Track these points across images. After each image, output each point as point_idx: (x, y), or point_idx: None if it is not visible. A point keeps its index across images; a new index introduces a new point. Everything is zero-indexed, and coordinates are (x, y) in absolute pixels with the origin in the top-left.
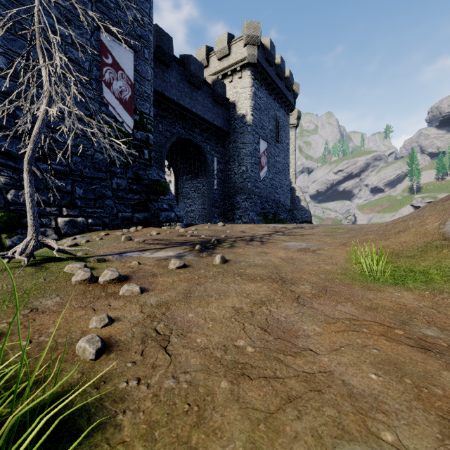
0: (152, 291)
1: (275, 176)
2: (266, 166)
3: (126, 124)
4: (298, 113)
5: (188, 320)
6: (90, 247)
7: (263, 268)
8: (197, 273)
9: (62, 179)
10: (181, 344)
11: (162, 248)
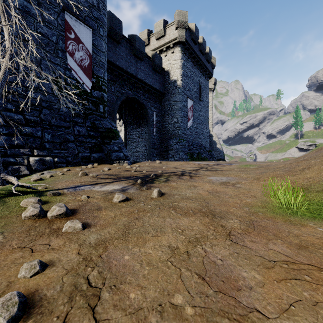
0: (94, 227)
1: (199, 125)
2: (192, 118)
3: (86, 85)
4: (215, 80)
5: (124, 264)
6: (52, 181)
7: (194, 201)
8: (137, 207)
9: (34, 127)
10: (112, 303)
11: (110, 182)
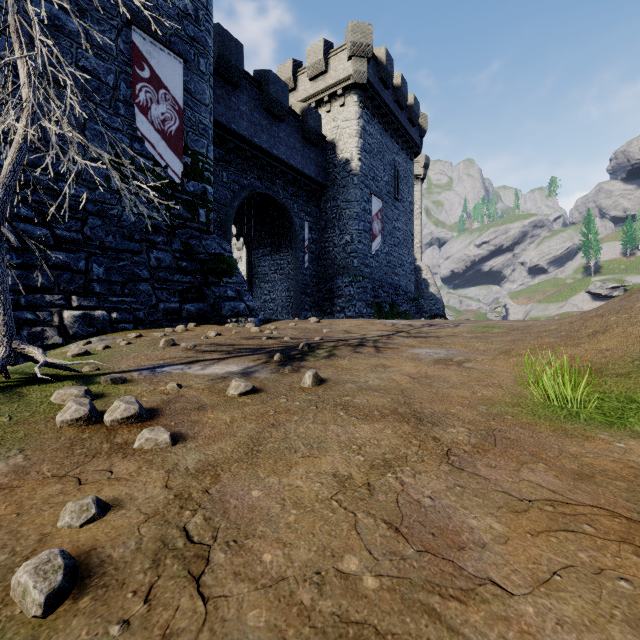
0: (192, 440)
1: (394, 249)
2: (381, 234)
3: (172, 170)
4: (425, 159)
5: (251, 505)
6: (108, 356)
7: (382, 395)
8: (274, 404)
9: (72, 252)
10: (232, 569)
11: (220, 359)
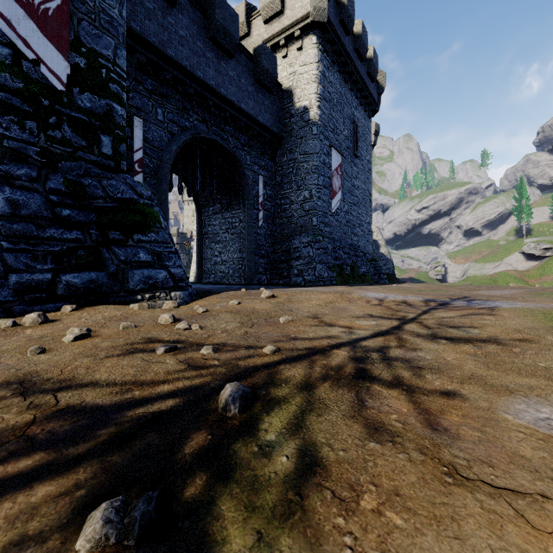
0: None
1: (353, 208)
2: (340, 191)
3: (49, 69)
4: (376, 127)
5: None
6: None
7: None
8: None
9: None
10: None
11: None
